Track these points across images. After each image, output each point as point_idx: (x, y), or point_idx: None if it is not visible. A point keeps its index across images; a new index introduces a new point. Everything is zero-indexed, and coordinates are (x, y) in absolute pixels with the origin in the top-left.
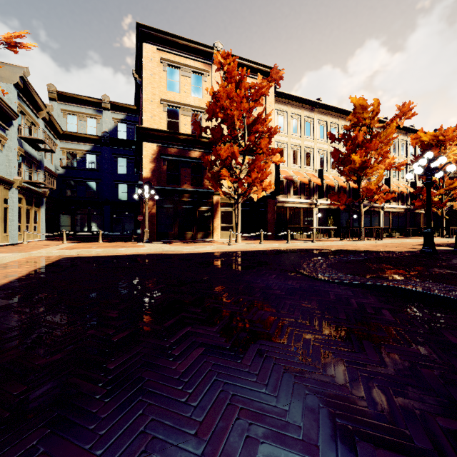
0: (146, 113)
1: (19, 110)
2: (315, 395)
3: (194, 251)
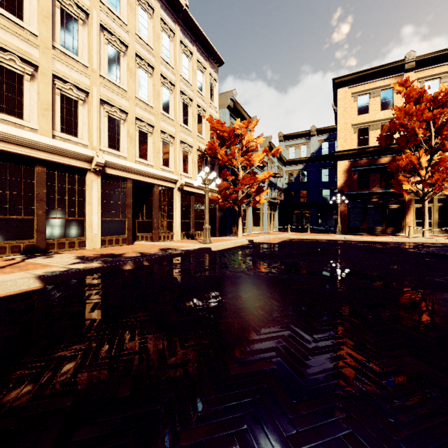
0: (340, 139)
1: (267, 159)
2: (342, 257)
3: (368, 240)
